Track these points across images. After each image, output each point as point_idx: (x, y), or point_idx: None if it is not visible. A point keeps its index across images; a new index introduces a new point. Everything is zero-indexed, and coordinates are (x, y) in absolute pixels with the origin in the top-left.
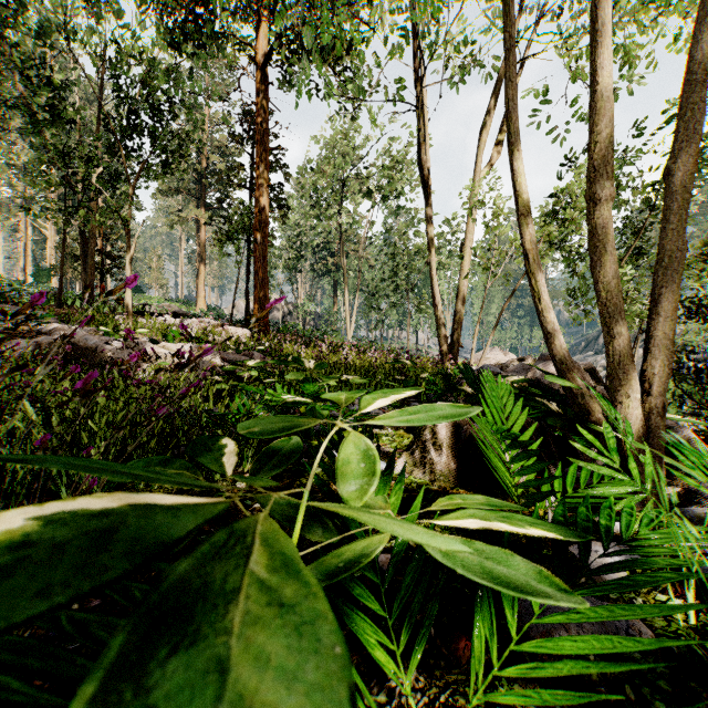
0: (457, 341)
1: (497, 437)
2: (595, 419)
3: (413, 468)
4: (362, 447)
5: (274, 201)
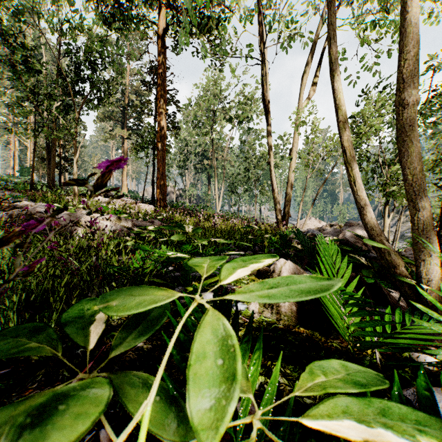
0: (287, 213)
1: (339, 296)
2: (400, 272)
3: (263, 308)
4: (221, 333)
5: (170, 124)
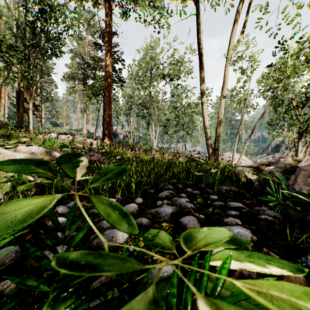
0: (218, 147)
1: None
2: None
3: None
4: None
5: (117, 78)
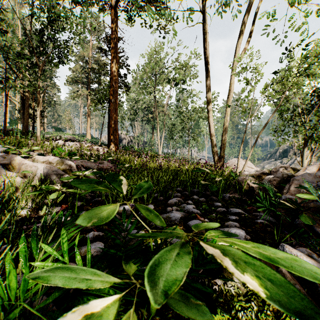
0: (223, 154)
1: None
2: None
3: None
4: None
5: (122, 83)
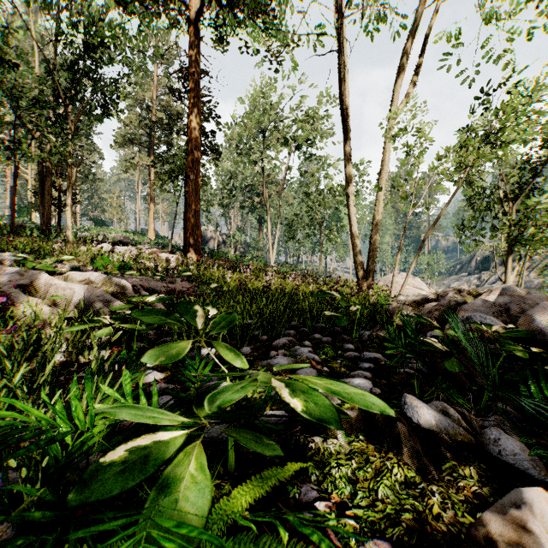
0: (373, 267)
1: None
2: None
3: None
4: None
5: (208, 147)
